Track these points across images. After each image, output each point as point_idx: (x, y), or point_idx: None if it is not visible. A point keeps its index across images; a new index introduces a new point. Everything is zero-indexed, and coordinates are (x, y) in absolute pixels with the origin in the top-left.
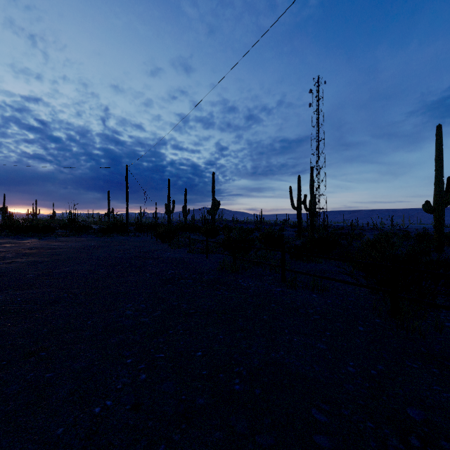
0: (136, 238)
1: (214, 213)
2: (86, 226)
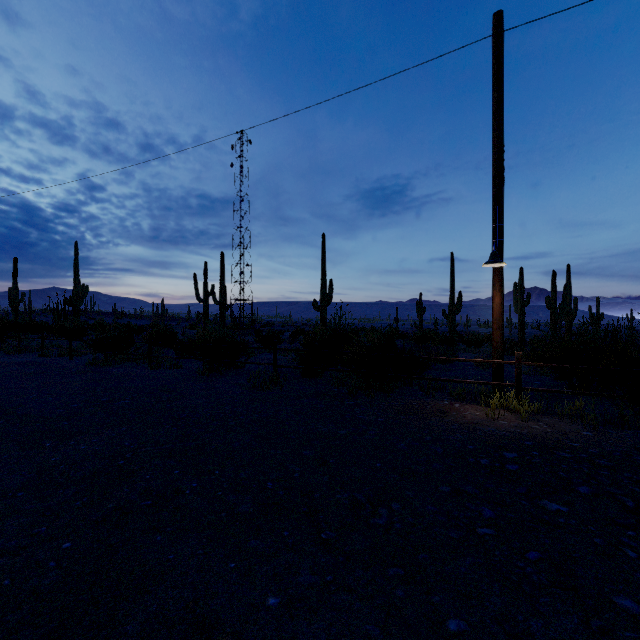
0: None
1: (78, 303)
2: None
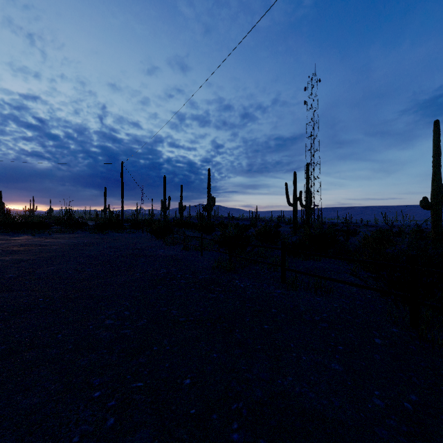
0: (131, 235)
1: (210, 209)
2: (81, 223)
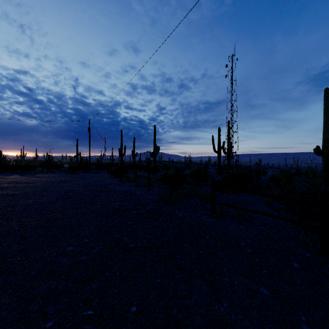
0: (96, 174)
1: (155, 155)
2: (58, 165)
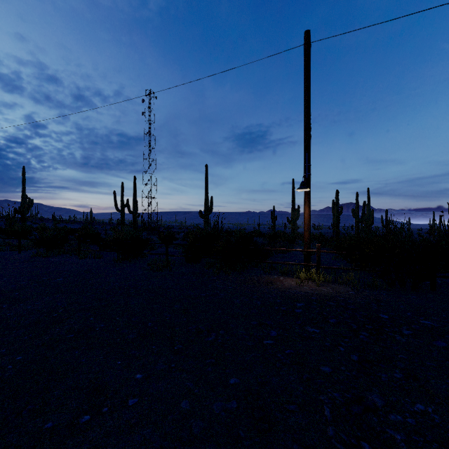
0: None
1: (25, 212)
2: None
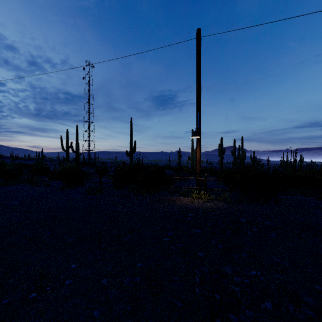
0: None
1: None
2: None
